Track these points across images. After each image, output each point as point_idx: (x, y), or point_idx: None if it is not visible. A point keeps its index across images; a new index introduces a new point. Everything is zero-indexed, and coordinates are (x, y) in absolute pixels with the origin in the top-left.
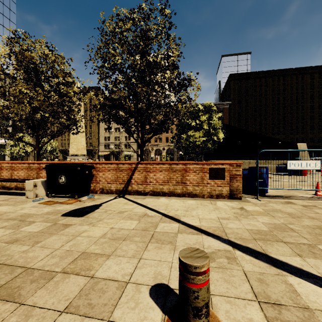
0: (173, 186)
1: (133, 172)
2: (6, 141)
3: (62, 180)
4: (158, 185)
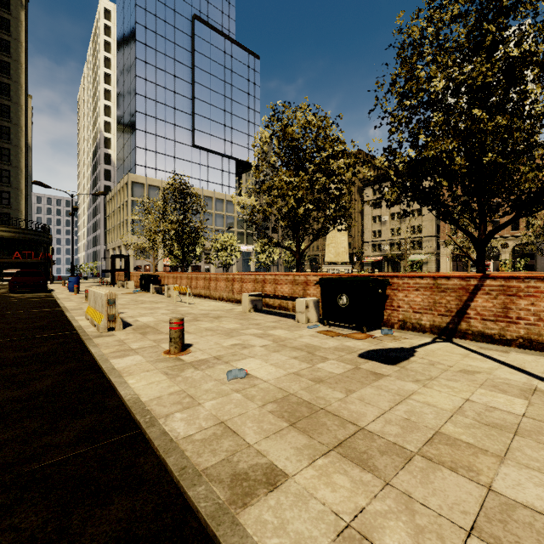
0: None
1: (472, 295)
2: (251, 247)
3: (342, 301)
4: (542, 327)
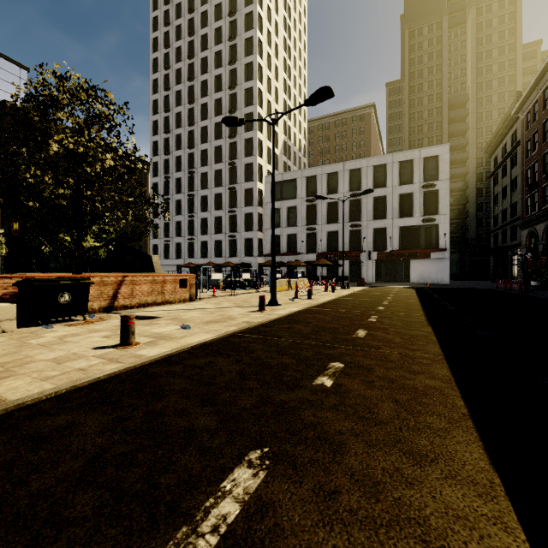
0: (155, 296)
1: (120, 286)
2: None
3: (64, 299)
4: (143, 297)
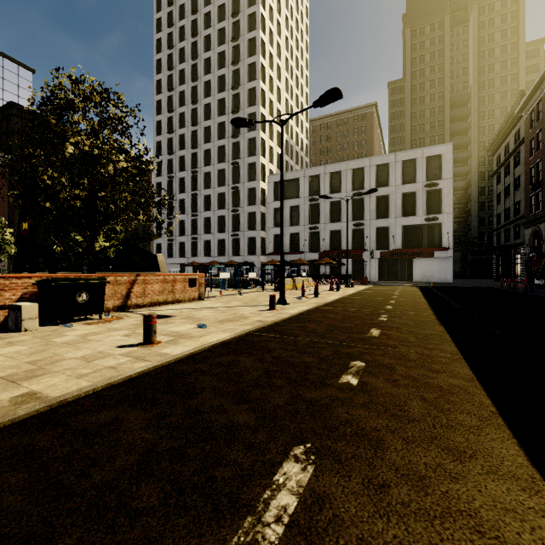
0: (166, 295)
1: (133, 285)
2: None
3: (82, 298)
4: (155, 296)
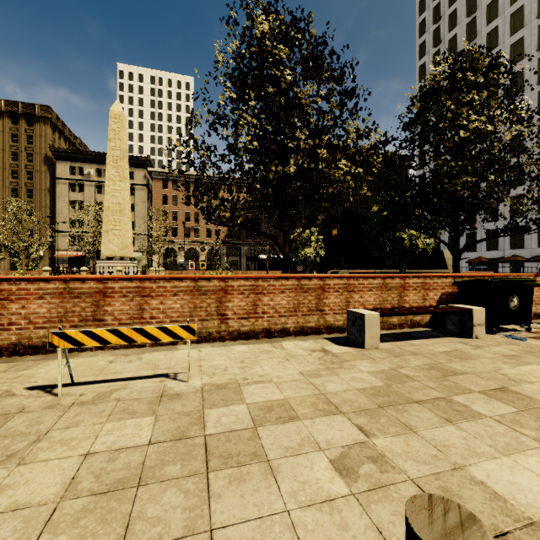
0: None
1: None
2: None
3: (513, 303)
4: None
